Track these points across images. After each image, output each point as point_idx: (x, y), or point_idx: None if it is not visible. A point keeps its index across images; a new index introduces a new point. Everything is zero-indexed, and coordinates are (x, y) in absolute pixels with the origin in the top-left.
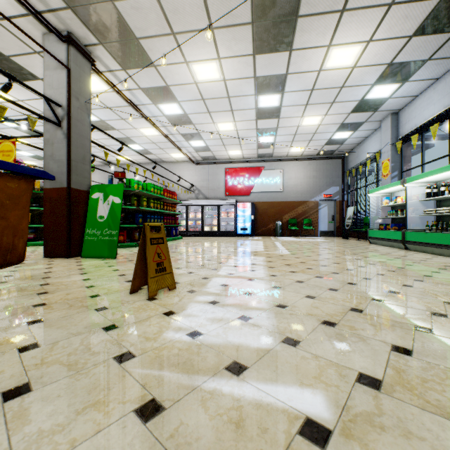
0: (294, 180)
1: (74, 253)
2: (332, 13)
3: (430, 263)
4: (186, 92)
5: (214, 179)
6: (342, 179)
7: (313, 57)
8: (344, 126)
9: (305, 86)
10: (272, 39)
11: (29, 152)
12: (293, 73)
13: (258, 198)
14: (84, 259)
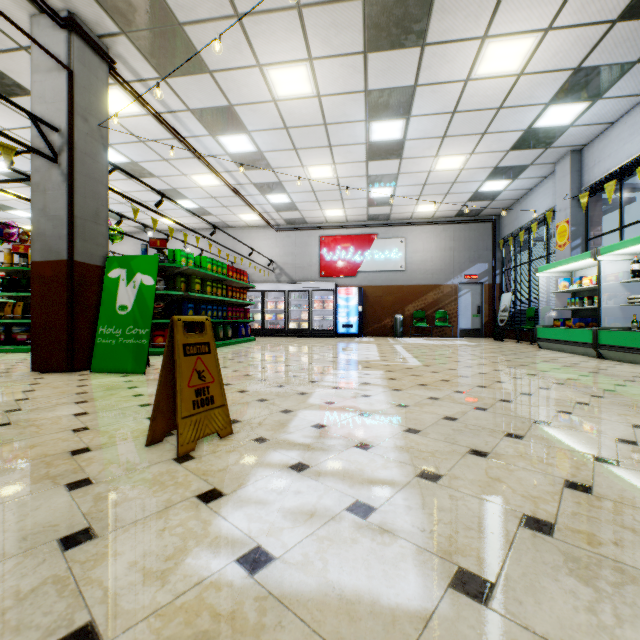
0: (422, 254)
1: (80, 365)
2: None
3: None
4: (260, 116)
5: (303, 253)
6: (492, 252)
7: (458, 57)
8: (499, 171)
9: (443, 106)
10: (394, 26)
11: (28, 211)
12: (425, 84)
13: (368, 281)
14: (93, 375)
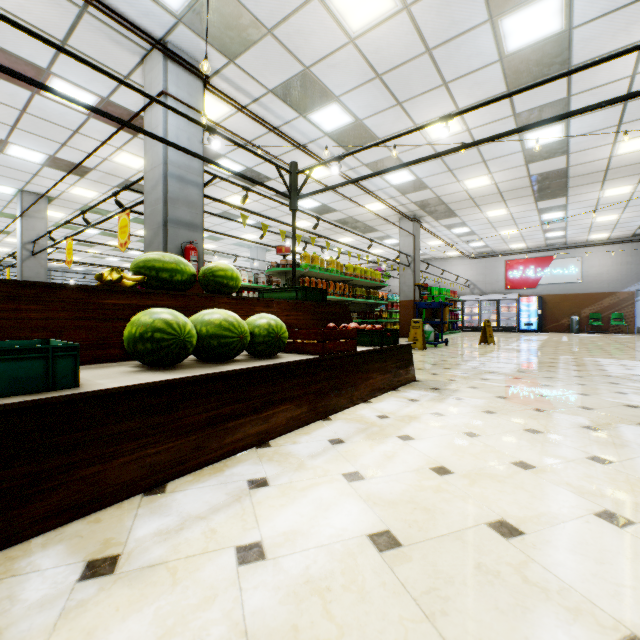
0: (598, 268)
1: None
2: (595, 182)
3: None
4: (477, 222)
5: (491, 273)
6: None
7: (589, 195)
8: None
9: (587, 205)
10: (549, 196)
11: None
12: (572, 203)
13: (546, 291)
14: None
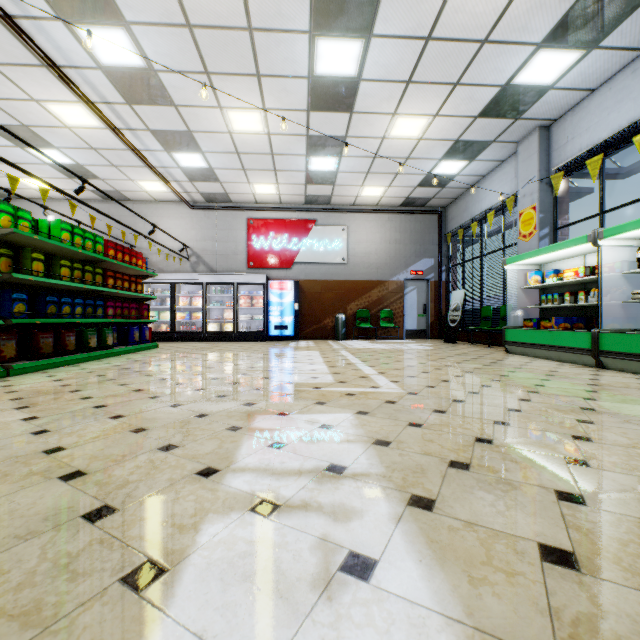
0: (366, 245)
1: None
2: None
3: None
4: None
5: (226, 237)
6: (438, 247)
7: None
8: (459, 147)
9: (417, 23)
10: None
11: None
12: None
13: (306, 274)
14: None
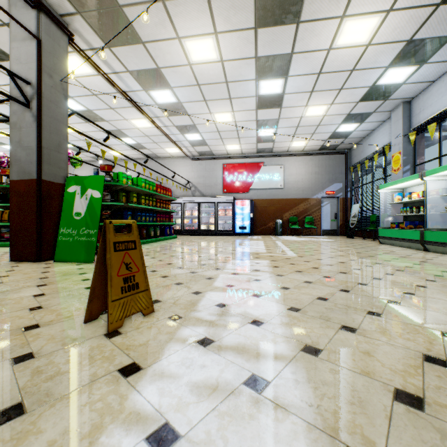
0: (295, 176)
1: (47, 256)
2: None
3: None
4: (180, 76)
5: (211, 175)
6: (345, 175)
7: (324, 31)
8: (351, 117)
9: (312, 68)
10: (277, 8)
11: None
12: (299, 52)
13: (257, 195)
14: (55, 264)
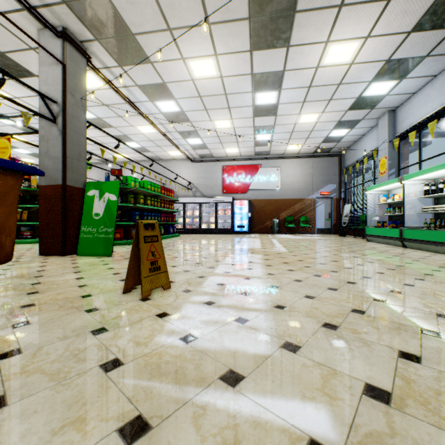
0: (291, 178)
1: (70, 251)
2: (330, 8)
3: (430, 261)
4: (183, 89)
5: (211, 177)
6: (338, 177)
7: (311, 53)
8: (341, 123)
9: (302, 83)
10: (269, 35)
11: (26, 149)
12: (290, 70)
13: (255, 196)
14: (79, 257)
